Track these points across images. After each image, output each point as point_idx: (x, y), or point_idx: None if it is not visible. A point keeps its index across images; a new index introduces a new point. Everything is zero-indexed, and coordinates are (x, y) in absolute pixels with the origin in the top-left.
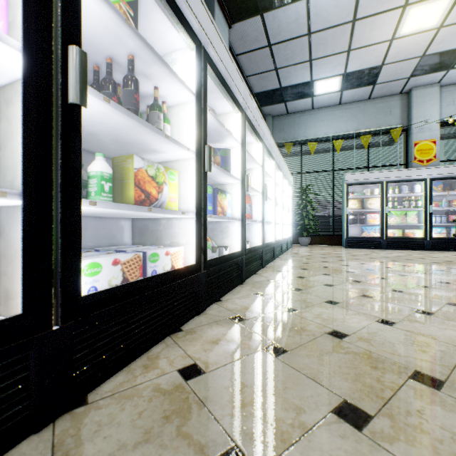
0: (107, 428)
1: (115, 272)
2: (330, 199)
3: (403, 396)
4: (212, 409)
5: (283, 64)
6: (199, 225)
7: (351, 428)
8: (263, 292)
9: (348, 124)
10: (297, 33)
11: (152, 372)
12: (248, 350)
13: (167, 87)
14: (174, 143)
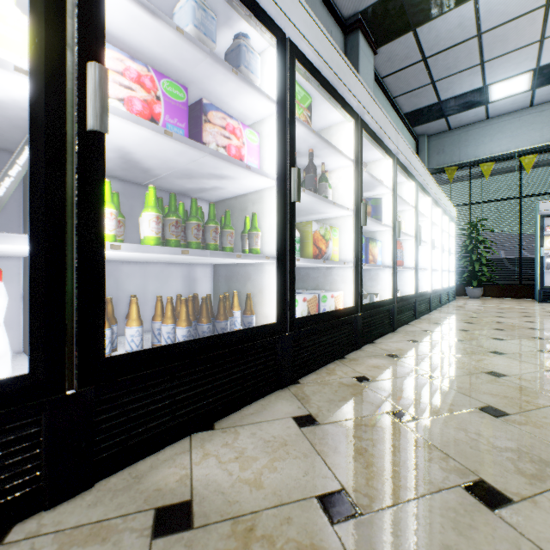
0: (319, 393)
1: (304, 307)
2: (516, 236)
3: (545, 411)
4: (383, 395)
5: (443, 75)
6: (356, 273)
7: (489, 416)
8: (418, 340)
9: (546, 131)
10: (461, 37)
11: (333, 376)
12: (406, 374)
13: (330, 160)
14: (339, 207)
